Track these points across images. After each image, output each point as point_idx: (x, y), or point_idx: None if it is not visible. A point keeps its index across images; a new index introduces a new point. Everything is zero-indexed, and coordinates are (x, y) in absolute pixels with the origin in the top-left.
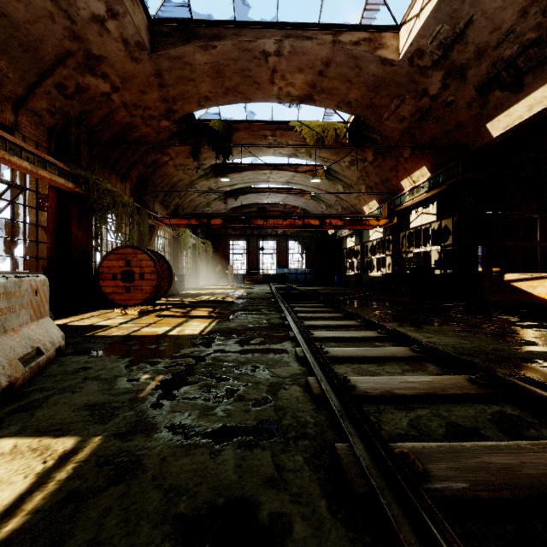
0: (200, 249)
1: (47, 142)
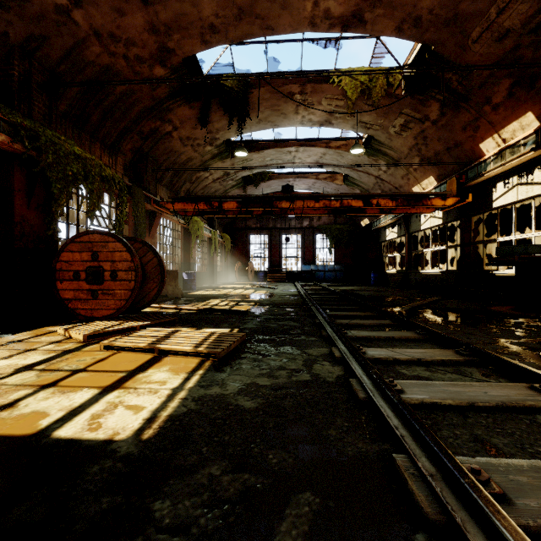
0: (216, 244)
1: None
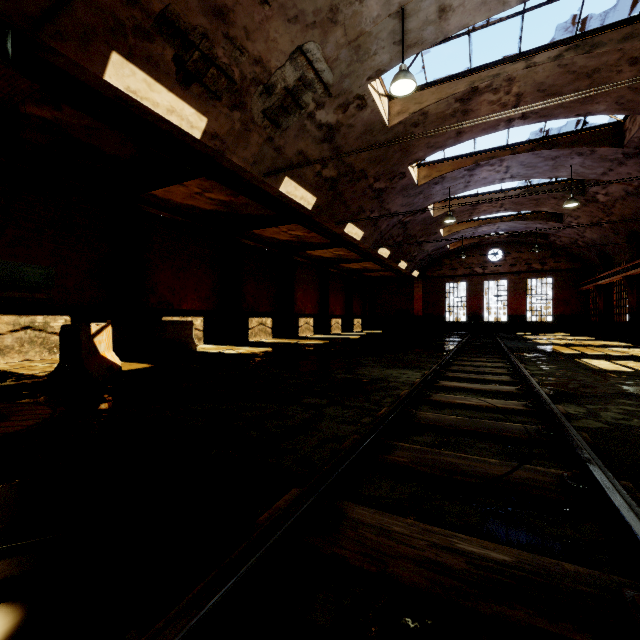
0: None
1: None
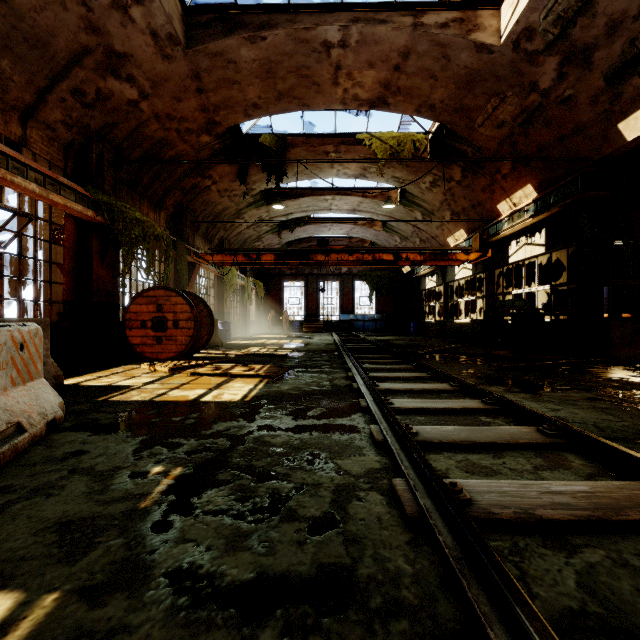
0: (249, 292)
1: (63, 161)
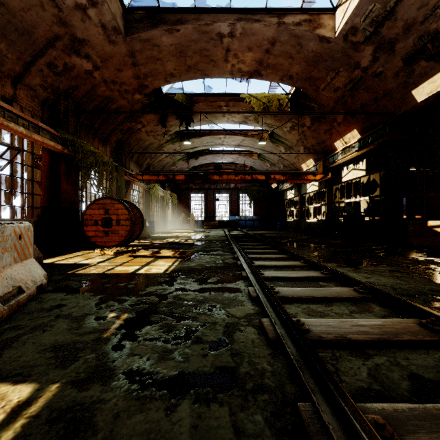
0: (167, 200)
1: (41, 112)
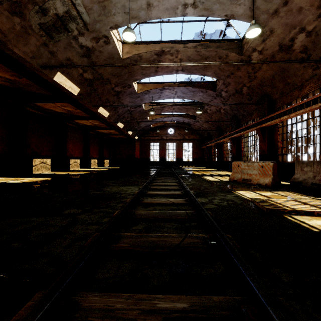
0: None
1: None
